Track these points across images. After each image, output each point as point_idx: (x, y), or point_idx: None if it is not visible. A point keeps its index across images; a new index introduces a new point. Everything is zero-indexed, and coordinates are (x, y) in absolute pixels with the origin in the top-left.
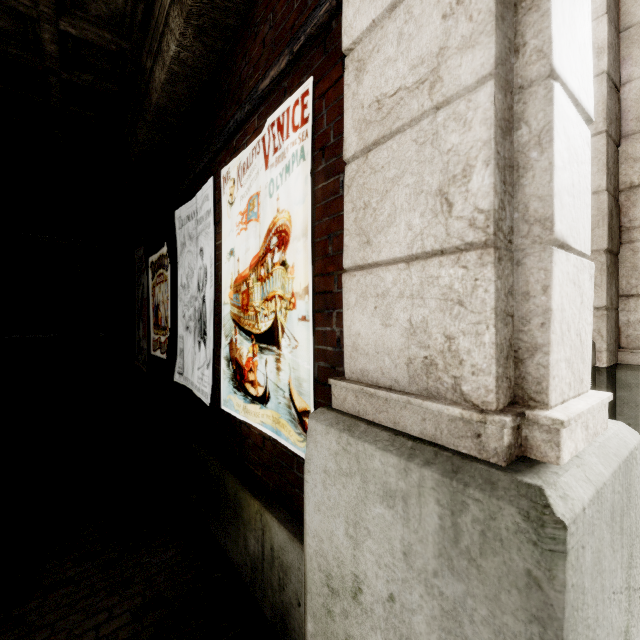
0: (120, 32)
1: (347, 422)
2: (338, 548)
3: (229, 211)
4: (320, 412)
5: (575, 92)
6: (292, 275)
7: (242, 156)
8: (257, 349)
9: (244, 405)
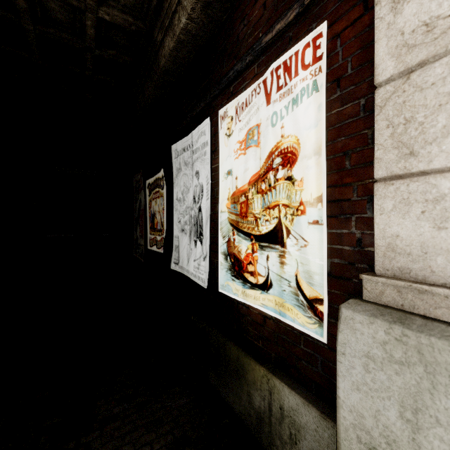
0: (139, 16)
1: (395, 315)
2: (388, 427)
3: (226, 141)
4: (354, 303)
5: None
6: (300, 187)
7: (240, 98)
8: (257, 247)
9: (243, 290)
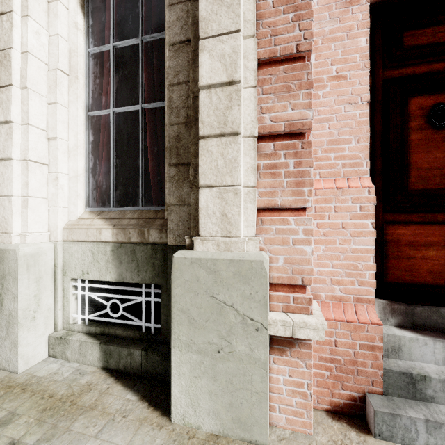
0: None
1: None
2: None
3: None
4: None
5: (0, 158)
6: None
7: None
8: None
9: None
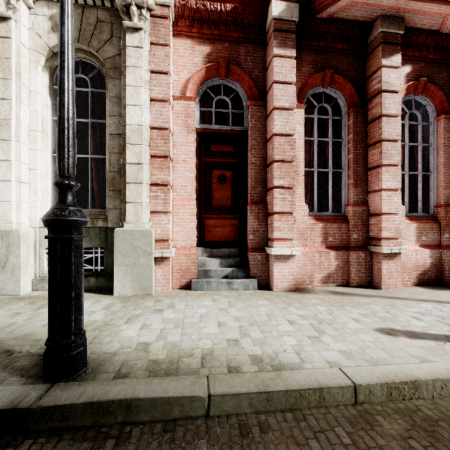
0: None
1: None
2: None
3: None
4: None
5: (2, 180)
6: None
7: None
8: None
9: None
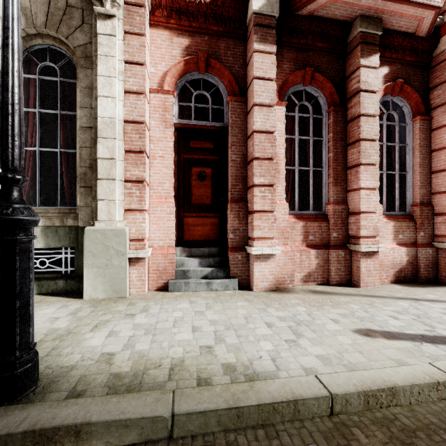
0: None
1: None
2: None
3: None
4: None
5: None
6: None
7: None
8: None
9: None
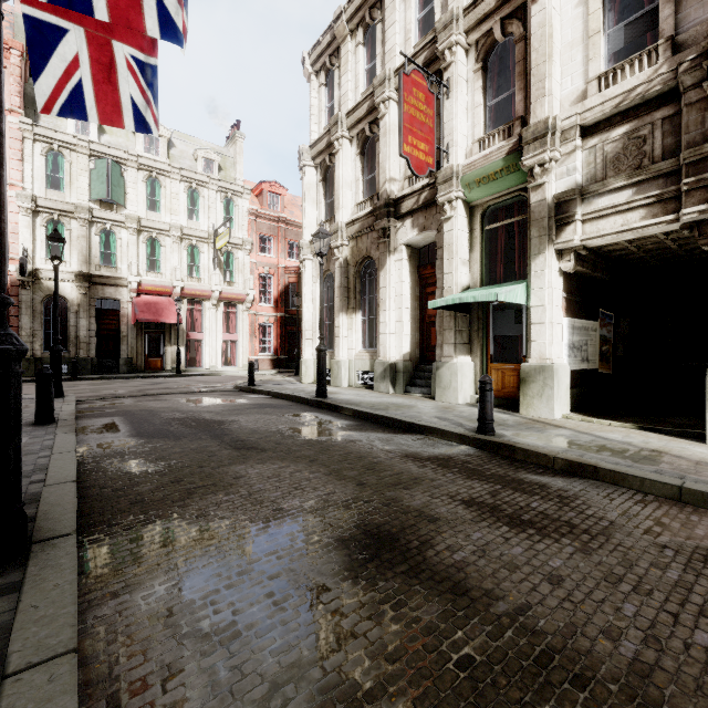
0: None
1: None
2: None
3: None
4: None
5: None
6: None
7: None
8: None
9: None
